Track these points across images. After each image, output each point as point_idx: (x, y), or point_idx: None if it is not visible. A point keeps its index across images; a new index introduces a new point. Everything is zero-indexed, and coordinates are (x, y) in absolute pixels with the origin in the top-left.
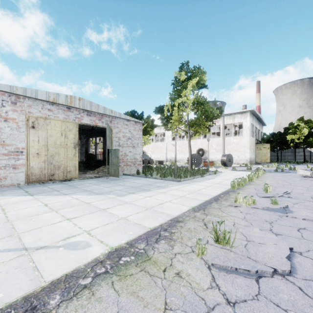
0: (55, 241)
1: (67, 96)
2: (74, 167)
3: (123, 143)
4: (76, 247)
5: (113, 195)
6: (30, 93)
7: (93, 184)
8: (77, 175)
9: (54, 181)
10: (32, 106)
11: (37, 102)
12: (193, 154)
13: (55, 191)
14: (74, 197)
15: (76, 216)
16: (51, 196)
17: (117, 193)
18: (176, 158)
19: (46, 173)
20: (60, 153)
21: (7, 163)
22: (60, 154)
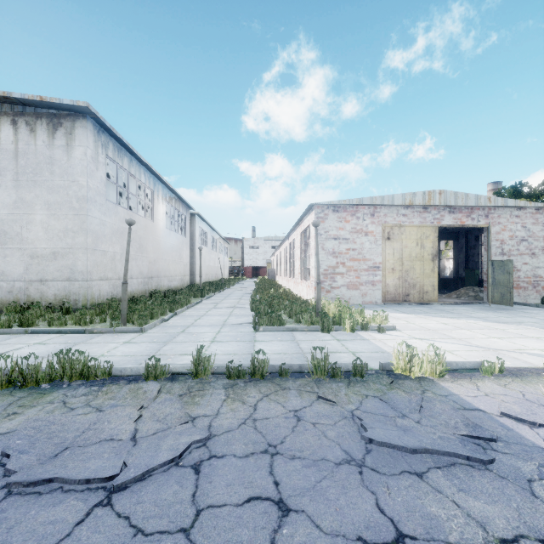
0: (508, 349)
1: (424, 193)
2: (432, 287)
3: (510, 249)
4: (541, 356)
5: (530, 327)
6: (386, 201)
7: (471, 311)
8: (435, 297)
9: (409, 303)
10: (387, 215)
11: (392, 209)
12: None
13: (431, 313)
14: (468, 322)
15: (503, 337)
16: (434, 317)
17: (534, 325)
18: None
19: (401, 293)
20: (415, 268)
21: (366, 279)
22: (415, 269)
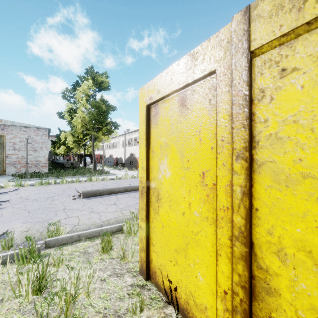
0: None
1: None
2: None
3: (20, 147)
4: None
5: None
6: None
7: None
8: None
9: None
10: None
11: None
12: (130, 157)
13: None
14: None
15: None
16: None
17: None
18: (27, 161)
19: None
20: None
21: None
22: None
